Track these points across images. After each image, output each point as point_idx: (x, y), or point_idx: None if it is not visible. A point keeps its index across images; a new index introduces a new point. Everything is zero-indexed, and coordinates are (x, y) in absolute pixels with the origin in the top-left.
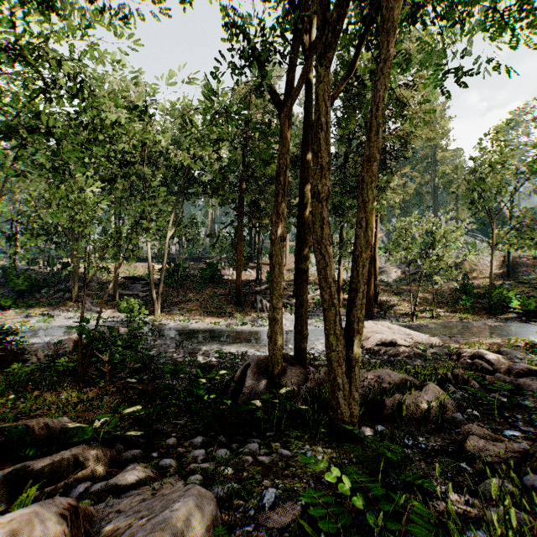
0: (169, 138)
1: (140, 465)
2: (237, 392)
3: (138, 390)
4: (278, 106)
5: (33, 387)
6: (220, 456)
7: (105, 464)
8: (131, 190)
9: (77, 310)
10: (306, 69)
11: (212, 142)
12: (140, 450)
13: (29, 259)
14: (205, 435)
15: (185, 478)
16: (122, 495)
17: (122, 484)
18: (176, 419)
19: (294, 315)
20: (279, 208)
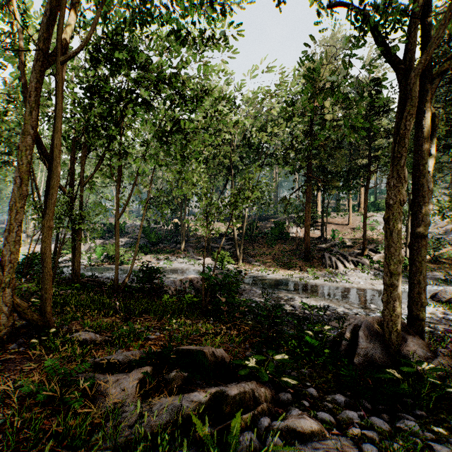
0: (249, 122)
1: (305, 413)
2: (349, 351)
3: (265, 334)
4: (396, 68)
5: (182, 315)
6: (378, 425)
7: (271, 402)
8: (220, 167)
9: (185, 257)
10: (446, 16)
11: (284, 119)
12: (290, 394)
13: (157, 221)
14: (341, 393)
15: (354, 442)
16: (307, 444)
17: (300, 430)
18: (300, 367)
19: (409, 281)
20: (400, 172)
